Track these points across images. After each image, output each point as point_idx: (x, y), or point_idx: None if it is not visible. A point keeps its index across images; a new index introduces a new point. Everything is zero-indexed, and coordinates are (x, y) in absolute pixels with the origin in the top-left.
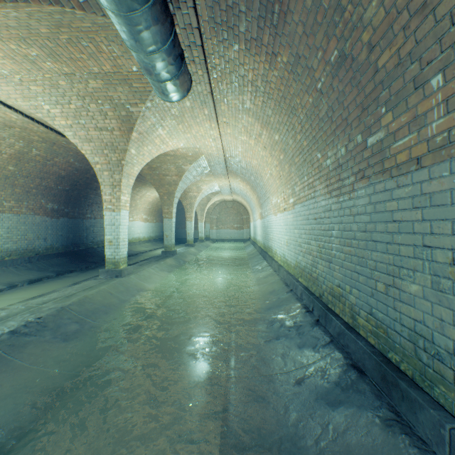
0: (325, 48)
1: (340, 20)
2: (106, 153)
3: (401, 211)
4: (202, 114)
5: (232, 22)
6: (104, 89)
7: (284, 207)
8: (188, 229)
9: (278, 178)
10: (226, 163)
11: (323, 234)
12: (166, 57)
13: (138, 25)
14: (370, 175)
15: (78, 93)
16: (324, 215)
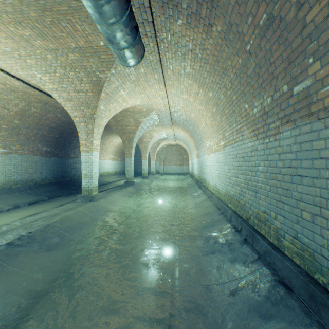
0: (255, 14)
1: None
2: (82, 109)
3: None
4: (153, 78)
5: (176, 0)
6: (80, 61)
7: (215, 148)
8: (143, 166)
9: (211, 127)
10: (171, 117)
11: (249, 170)
12: (124, 28)
13: (100, 0)
14: (296, 119)
15: (61, 64)
16: (251, 154)
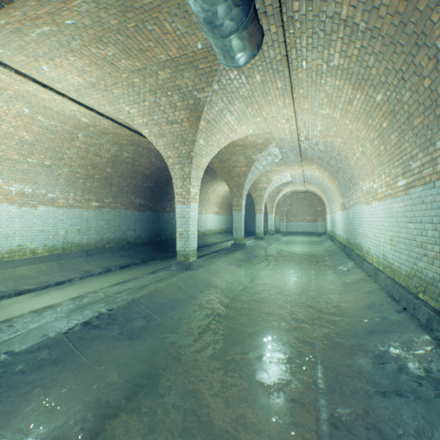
0: None
1: None
2: (176, 146)
3: None
4: (274, 88)
5: None
6: (172, 79)
7: (384, 193)
8: (257, 222)
9: (375, 156)
10: (300, 148)
11: None
12: None
13: None
14: None
15: (150, 88)
16: None
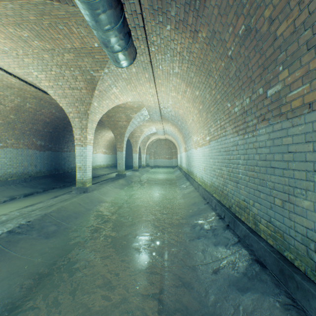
0: (235, 24)
1: (247, 1)
2: (76, 105)
3: (295, 144)
4: (144, 77)
5: (165, 8)
6: (75, 60)
7: (202, 143)
8: (134, 159)
9: (198, 123)
10: (161, 113)
11: (231, 162)
12: (118, 34)
13: (97, 10)
14: (270, 118)
15: (57, 63)
16: (233, 148)
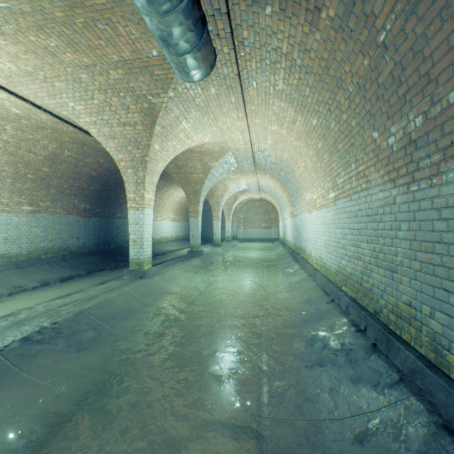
0: None
1: None
2: (129, 149)
3: None
4: (228, 102)
5: None
6: (125, 80)
7: (321, 203)
8: (215, 229)
9: (314, 171)
10: (254, 159)
11: (380, 235)
12: (184, 19)
13: None
14: None
15: (100, 86)
16: (383, 211)
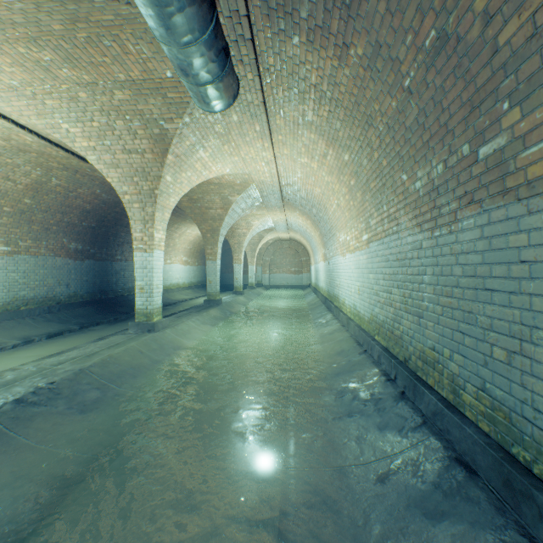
0: (418, 29)
1: None
2: (136, 180)
3: (534, 247)
4: (252, 130)
5: (290, 5)
6: (133, 102)
7: (354, 245)
8: (236, 274)
9: (347, 210)
10: (282, 193)
11: (409, 280)
12: (206, 51)
13: (168, 6)
14: (483, 199)
15: (102, 107)
16: (411, 255)
